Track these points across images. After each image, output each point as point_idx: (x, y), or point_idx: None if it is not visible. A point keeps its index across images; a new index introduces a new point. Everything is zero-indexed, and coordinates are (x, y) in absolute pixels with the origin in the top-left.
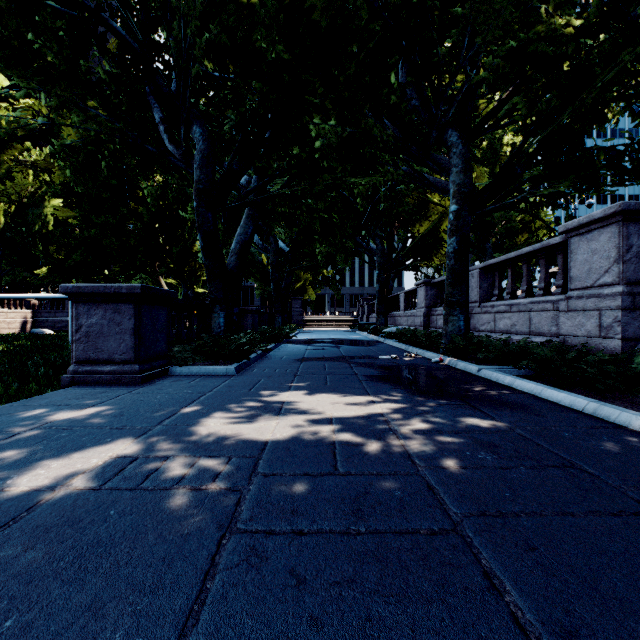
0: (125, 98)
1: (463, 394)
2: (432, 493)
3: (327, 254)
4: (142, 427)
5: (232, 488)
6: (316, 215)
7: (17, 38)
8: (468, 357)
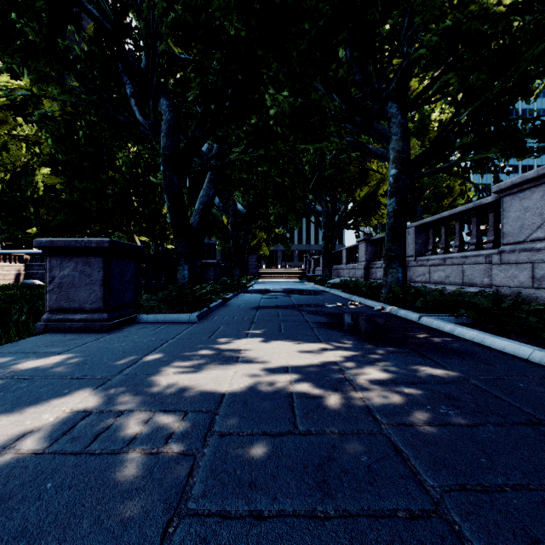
0: (99, 73)
1: (409, 341)
2: (401, 458)
3: (279, 215)
4: (102, 377)
5: (185, 452)
6: (270, 179)
7: (1, 18)
8: (406, 305)
